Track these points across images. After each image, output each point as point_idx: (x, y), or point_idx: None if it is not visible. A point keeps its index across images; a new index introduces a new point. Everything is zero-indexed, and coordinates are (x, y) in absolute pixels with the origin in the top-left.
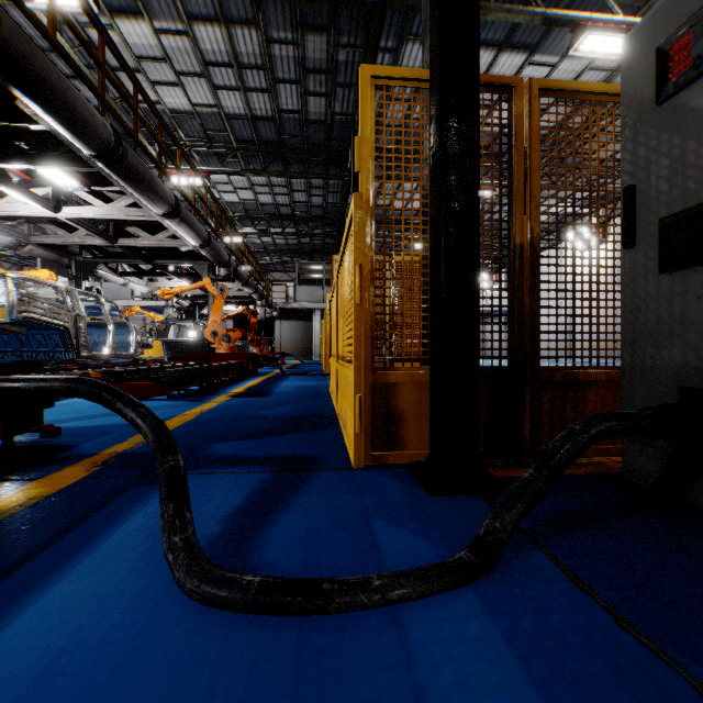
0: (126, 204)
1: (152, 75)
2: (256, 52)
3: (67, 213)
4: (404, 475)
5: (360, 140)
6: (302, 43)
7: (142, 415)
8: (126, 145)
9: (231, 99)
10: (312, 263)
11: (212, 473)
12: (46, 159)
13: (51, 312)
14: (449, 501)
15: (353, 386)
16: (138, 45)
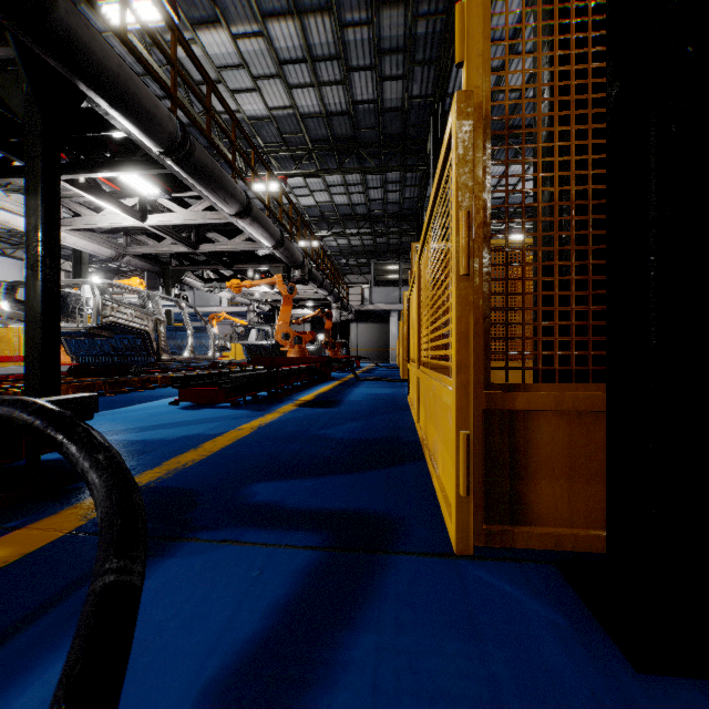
0: (203, 208)
1: (231, 84)
2: (329, 41)
3: (152, 221)
4: (554, 584)
5: (466, 6)
6: (377, 22)
7: (96, 467)
8: (194, 140)
9: (305, 97)
10: (388, 263)
11: (235, 542)
12: (125, 165)
13: (132, 316)
14: (698, 704)
15: (453, 415)
16: (218, 55)
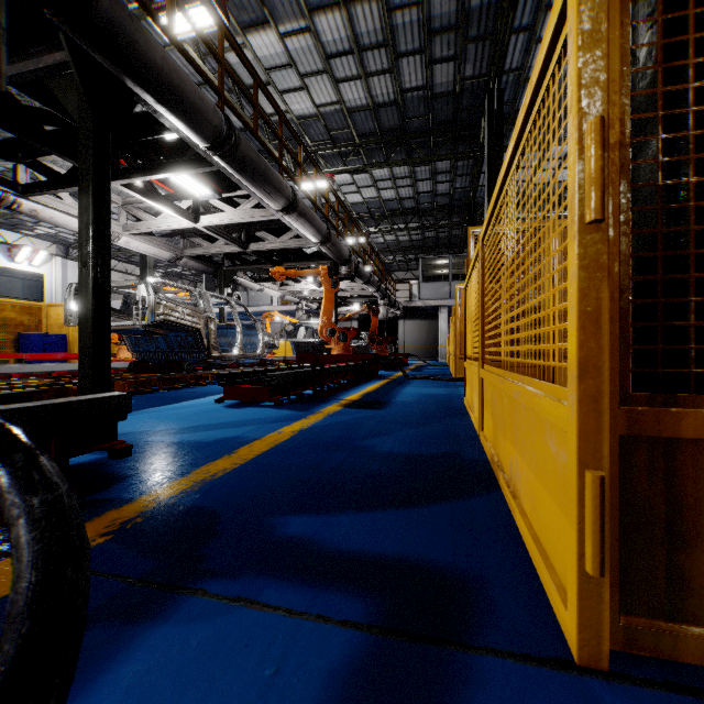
0: (251, 206)
1: (280, 84)
2: (377, 28)
3: (204, 222)
4: None
5: None
6: (427, 0)
7: (25, 519)
8: (239, 133)
9: (352, 91)
10: (437, 257)
11: (250, 603)
12: (177, 166)
13: (184, 314)
14: None
15: (573, 444)
16: (267, 56)
